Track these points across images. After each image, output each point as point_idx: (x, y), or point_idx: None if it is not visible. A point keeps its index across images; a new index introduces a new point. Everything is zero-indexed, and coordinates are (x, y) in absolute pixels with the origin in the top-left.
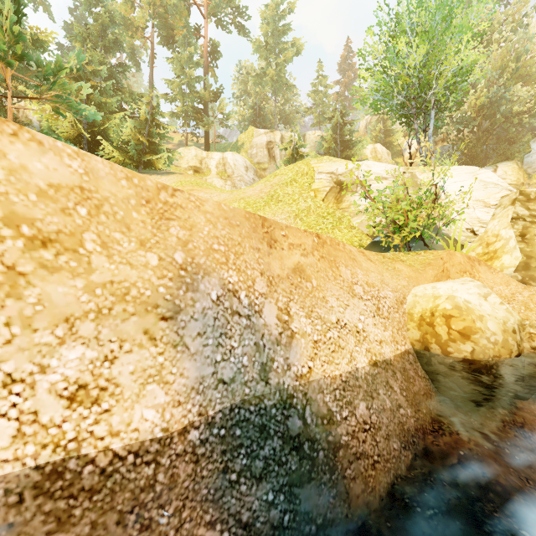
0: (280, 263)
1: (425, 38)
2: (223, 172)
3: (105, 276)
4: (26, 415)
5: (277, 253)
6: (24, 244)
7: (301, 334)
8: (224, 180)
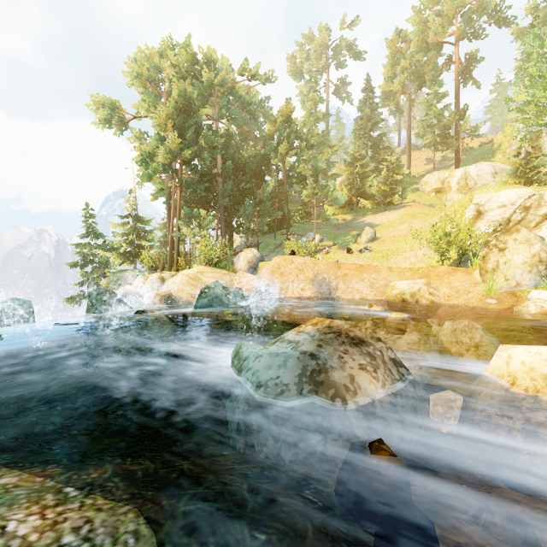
0: (341, 273)
1: (545, 83)
2: (463, 186)
3: (306, 275)
4: (298, 291)
5: (340, 270)
6: (298, 271)
7: (340, 288)
8: (464, 194)
